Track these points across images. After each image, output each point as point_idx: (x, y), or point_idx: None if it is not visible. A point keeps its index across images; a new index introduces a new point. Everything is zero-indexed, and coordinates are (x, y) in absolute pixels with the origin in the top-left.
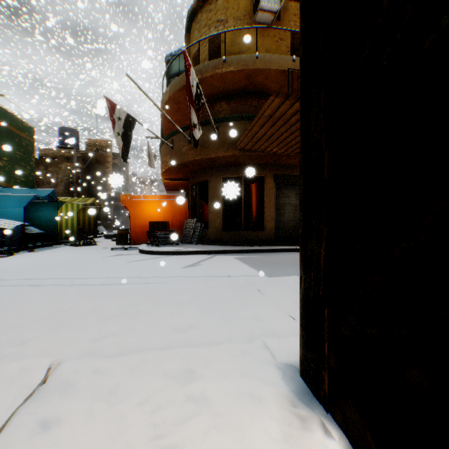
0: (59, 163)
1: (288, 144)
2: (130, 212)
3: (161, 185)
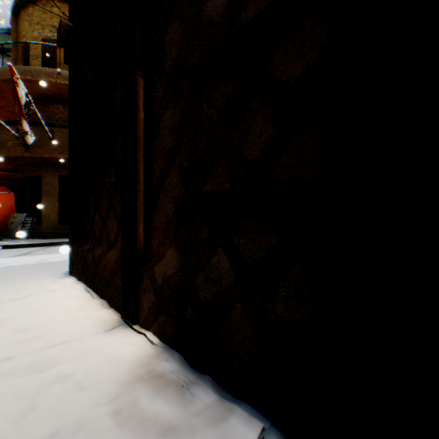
0: None
1: None
2: None
3: None
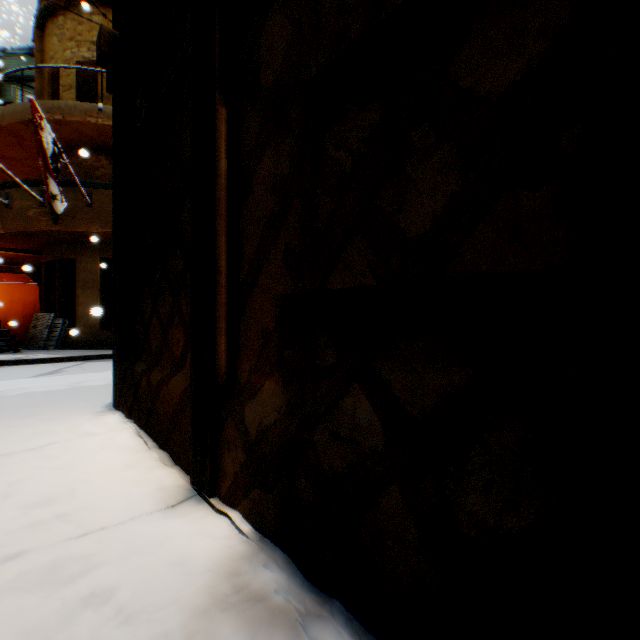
0: None
1: None
2: None
3: None
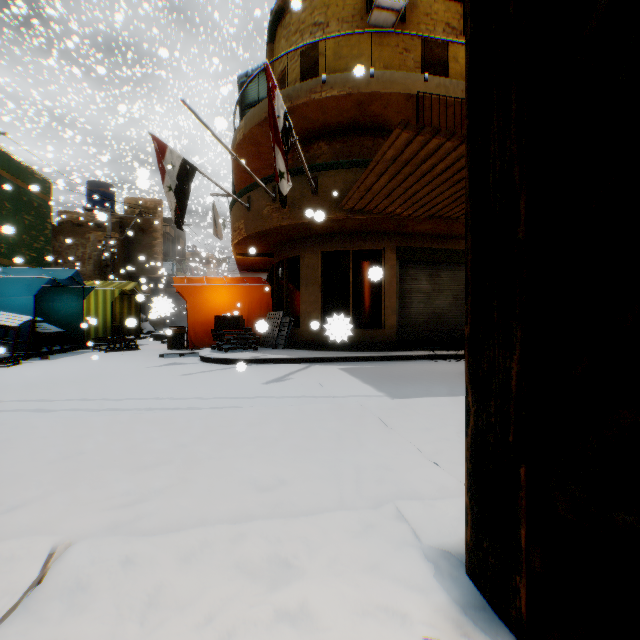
0: (86, 232)
1: (419, 203)
2: (187, 303)
3: (231, 264)
